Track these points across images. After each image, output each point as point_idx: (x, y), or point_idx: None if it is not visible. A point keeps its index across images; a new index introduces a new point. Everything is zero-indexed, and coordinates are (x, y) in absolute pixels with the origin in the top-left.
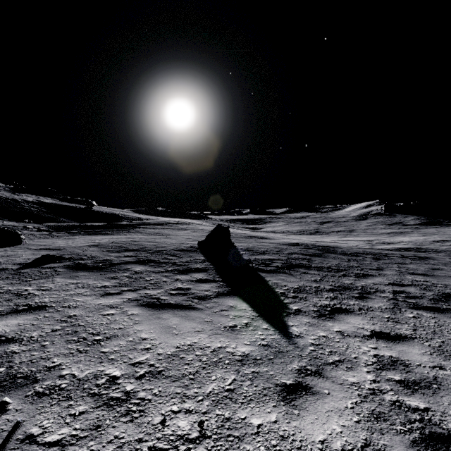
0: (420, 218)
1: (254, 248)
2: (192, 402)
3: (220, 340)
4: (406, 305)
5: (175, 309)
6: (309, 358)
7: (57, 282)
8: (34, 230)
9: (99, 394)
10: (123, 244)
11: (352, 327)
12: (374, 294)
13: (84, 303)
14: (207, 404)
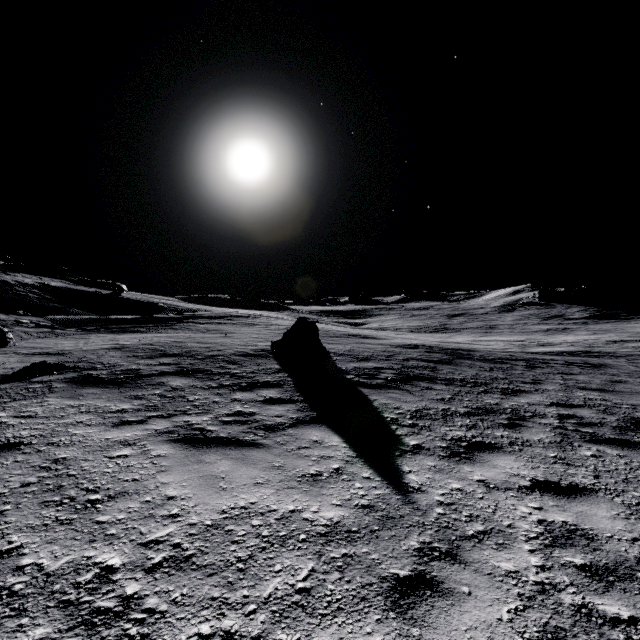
0: (588, 309)
1: (353, 352)
2: (236, 616)
3: (293, 498)
4: (580, 437)
5: (228, 446)
6: (435, 528)
7: (48, 405)
8: (30, 326)
9: (77, 602)
10: (160, 346)
11: (502, 473)
12: (531, 420)
13: (84, 438)
14: (263, 619)
